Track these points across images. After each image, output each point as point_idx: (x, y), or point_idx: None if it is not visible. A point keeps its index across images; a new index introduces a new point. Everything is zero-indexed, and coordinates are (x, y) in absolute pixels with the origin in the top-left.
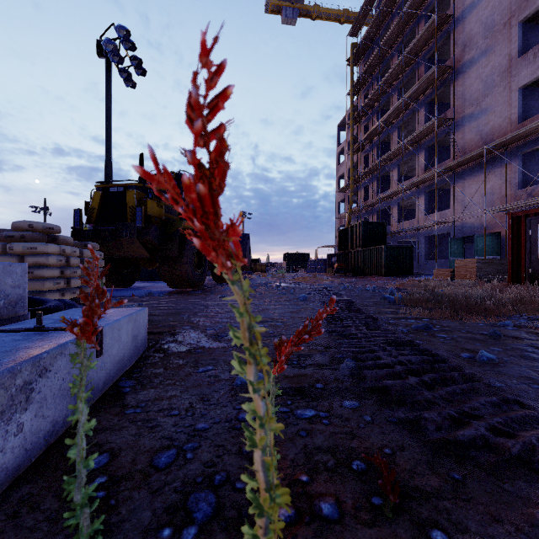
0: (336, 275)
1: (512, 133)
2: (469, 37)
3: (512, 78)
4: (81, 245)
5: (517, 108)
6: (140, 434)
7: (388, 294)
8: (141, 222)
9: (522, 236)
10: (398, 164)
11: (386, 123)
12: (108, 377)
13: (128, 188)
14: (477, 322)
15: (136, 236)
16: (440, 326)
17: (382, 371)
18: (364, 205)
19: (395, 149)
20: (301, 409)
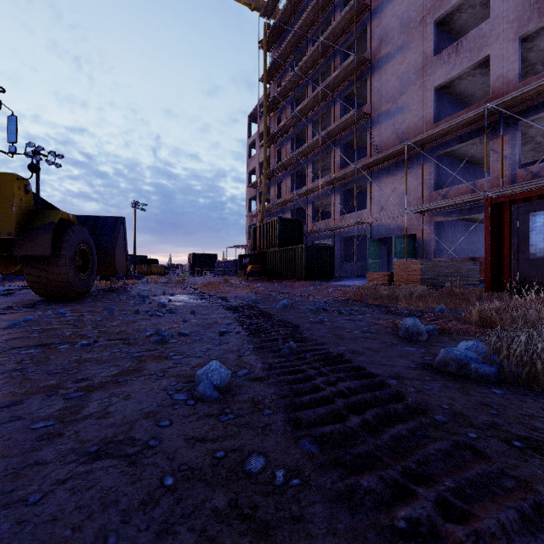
0: (249, 279)
1: (434, 129)
2: (385, 31)
3: (427, 77)
4: None
5: (432, 108)
6: None
7: (406, 329)
8: None
9: (505, 228)
10: (313, 160)
11: (302, 115)
12: None
13: None
14: None
15: None
16: None
17: None
18: (278, 202)
19: (312, 142)
20: None
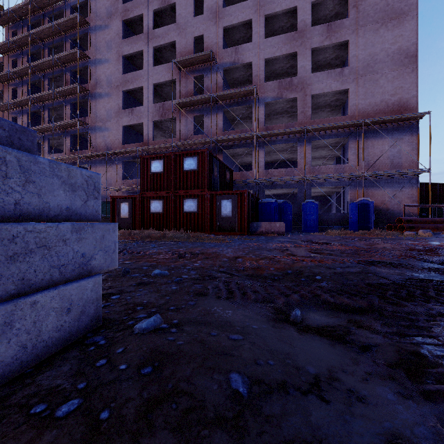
0: None
1: (119, 150)
2: (99, 79)
3: (120, 119)
4: None
5: (122, 136)
6: None
7: None
8: None
9: (116, 207)
10: (49, 138)
11: (38, 100)
12: None
13: None
14: None
15: None
16: None
17: None
18: None
19: (46, 126)
20: None
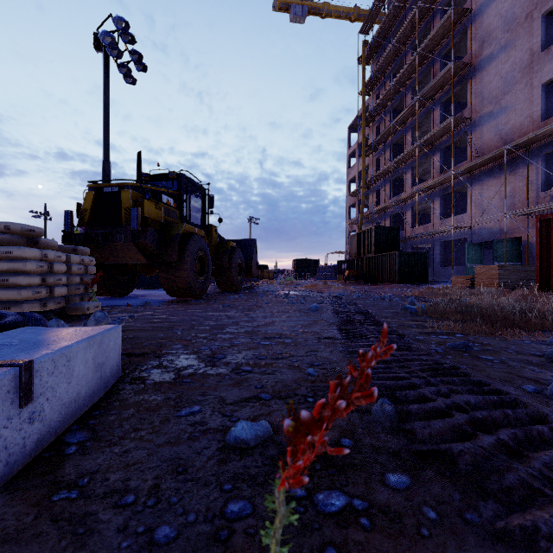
0: (347, 283)
1: (535, 132)
2: (488, 32)
3: (534, 74)
4: (69, 250)
5: (540, 105)
6: (57, 552)
7: (408, 303)
8: (136, 225)
9: (552, 240)
10: (412, 167)
11: (400, 123)
12: (46, 431)
13: (123, 188)
14: (520, 338)
15: (132, 240)
16: (480, 344)
17: (438, 424)
18: (376, 210)
19: (409, 150)
20: (324, 492)
